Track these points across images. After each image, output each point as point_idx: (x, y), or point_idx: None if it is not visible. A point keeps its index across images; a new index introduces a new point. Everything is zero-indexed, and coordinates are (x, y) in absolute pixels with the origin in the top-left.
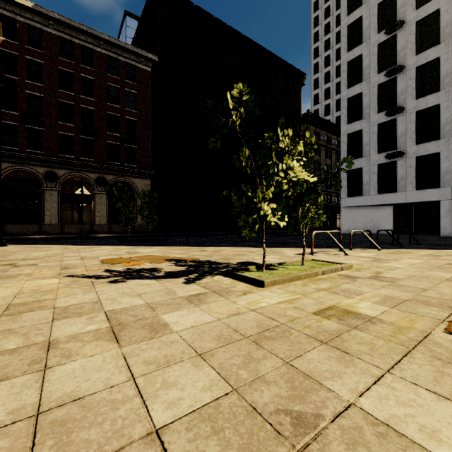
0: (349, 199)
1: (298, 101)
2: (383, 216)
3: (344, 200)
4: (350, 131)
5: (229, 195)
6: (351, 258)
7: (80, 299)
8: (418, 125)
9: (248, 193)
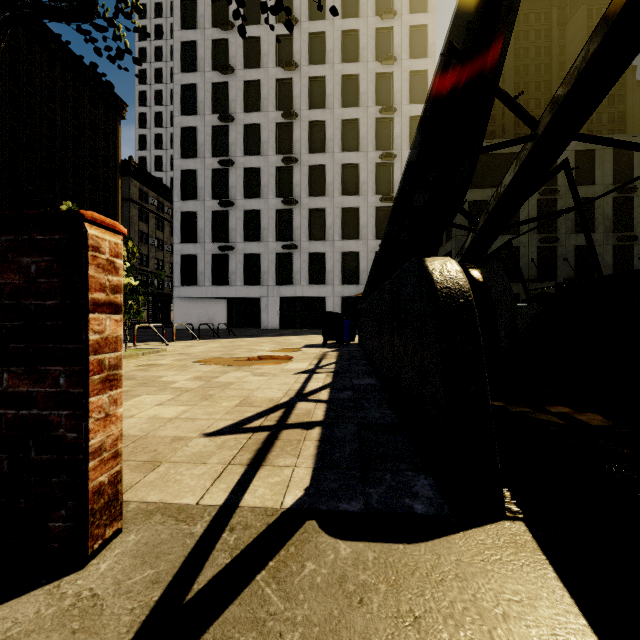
0: (183, 289)
1: (115, 138)
2: (218, 309)
3: (177, 290)
4: (185, 210)
5: None
6: (170, 346)
7: None
8: (246, 223)
9: None
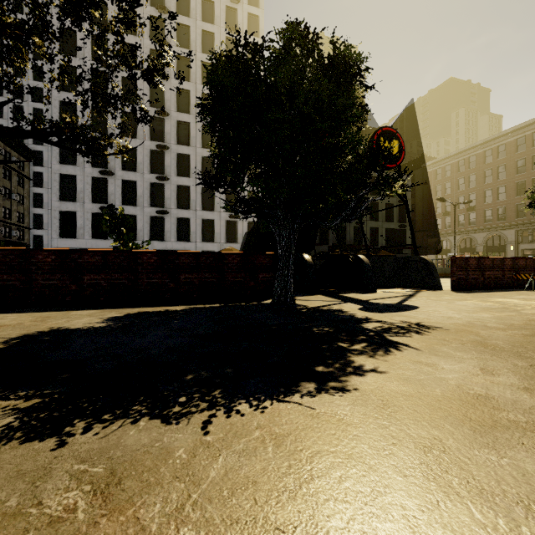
0: (62, 240)
1: None
2: None
3: (56, 241)
4: (64, 172)
5: None
6: None
7: None
8: (123, 190)
9: None
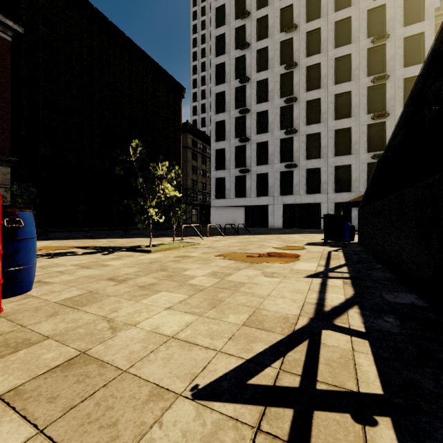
0: (216, 200)
1: (179, 110)
2: (239, 214)
3: (213, 201)
4: (217, 148)
5: (129, 203)
6: (204, 241)
7: (42, 264)
8: (258, 152)
9: (141, 202)
